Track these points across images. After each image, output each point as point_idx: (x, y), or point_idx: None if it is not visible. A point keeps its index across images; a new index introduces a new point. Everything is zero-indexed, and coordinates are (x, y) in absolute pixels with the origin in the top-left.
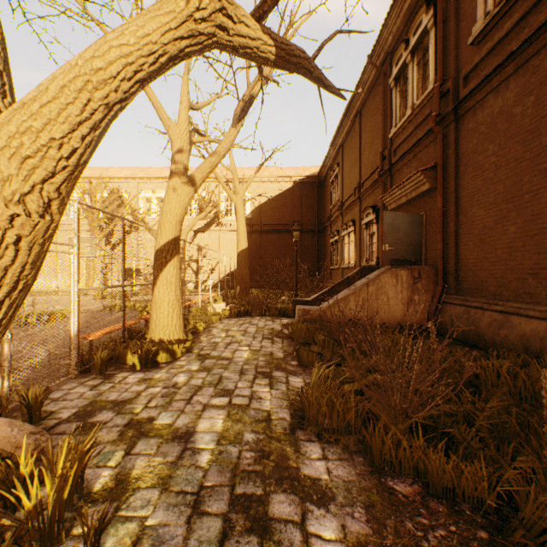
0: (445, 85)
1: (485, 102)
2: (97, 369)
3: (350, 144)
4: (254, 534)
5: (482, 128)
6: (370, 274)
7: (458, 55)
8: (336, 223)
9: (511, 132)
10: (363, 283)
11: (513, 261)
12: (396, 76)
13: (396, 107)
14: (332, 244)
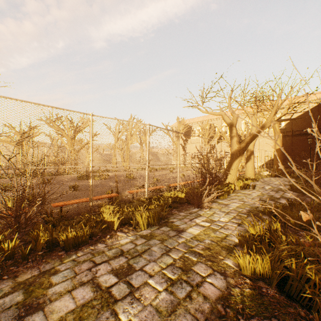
0: None
1: None
2: None
3: None
4: (275, 192)
5: None
6: None
7: None
8: None
9: None
10: None
11: None
12: None
13: None
14: None
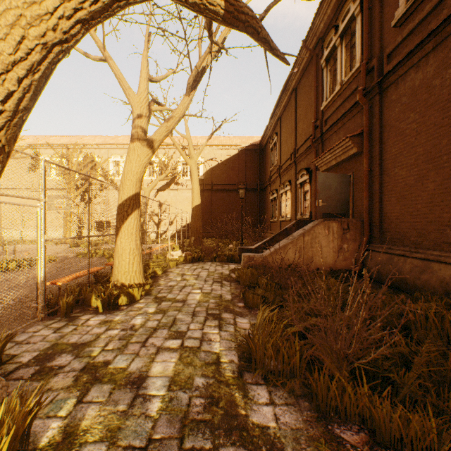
0: (371, 63)
1: (407, 76)
2: (62, 312)
3: (287, 116)
4: None
5: (404, 99)
6: (305, 226)
7: (382, 37)
8: (275, 183)
9: (430, 101)
10: (300, 233)
11: (432, 215)
12: (326, 57)
13: (326, 84)
14: (271, 201)
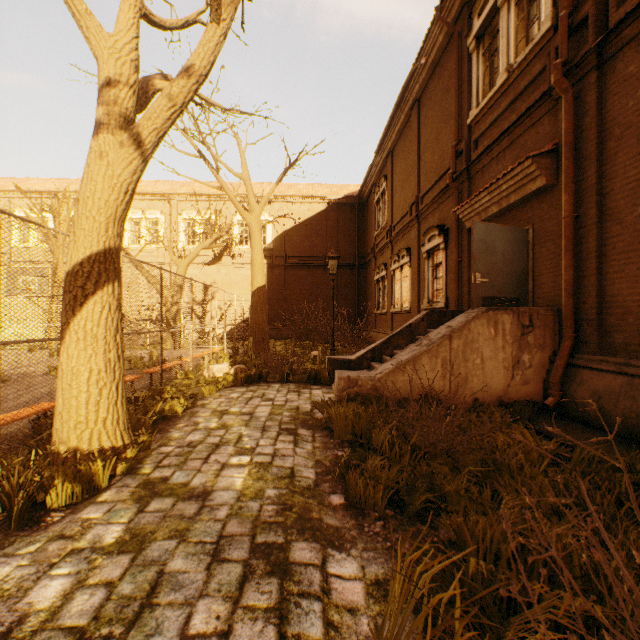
0: (579, 12)
1: None
2: None
3: (404, 147)
4: None
5: None
6: (451, 321)
7: None
8: (383, 254)
9: None
10: (443, 334)
11: None
12: (478, 32)
13: (477, 78)
14: (377, 282)
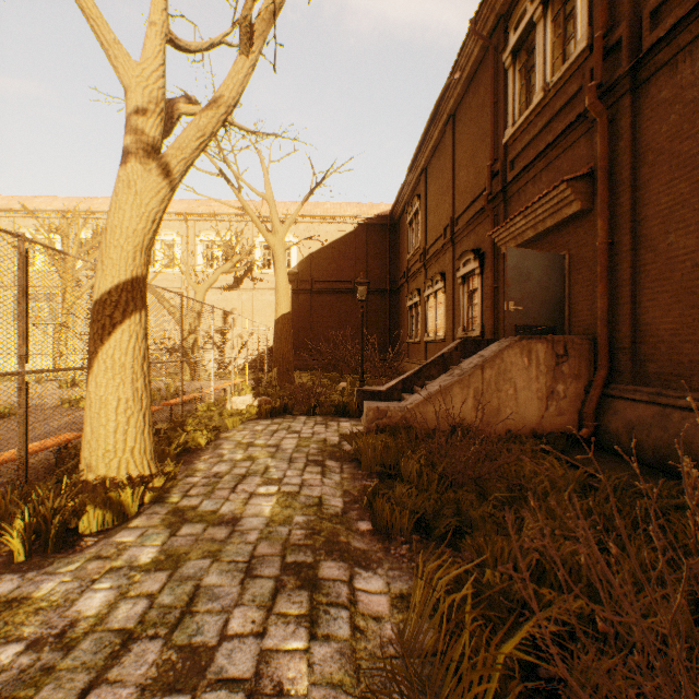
0: (613, 34)
1: None
2: None
3: (438, 165)
4: None
5: (691, 93)
6: (484, 350)
7: None
8: (416, 279)
9: None
10: (475, 364)
11: None
12: (514, 47)
13: (514, 95)
14: (409, 309)
